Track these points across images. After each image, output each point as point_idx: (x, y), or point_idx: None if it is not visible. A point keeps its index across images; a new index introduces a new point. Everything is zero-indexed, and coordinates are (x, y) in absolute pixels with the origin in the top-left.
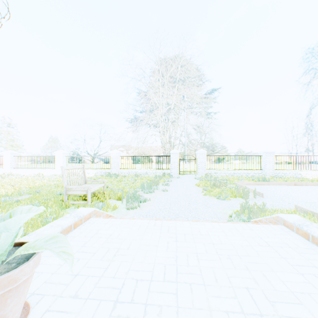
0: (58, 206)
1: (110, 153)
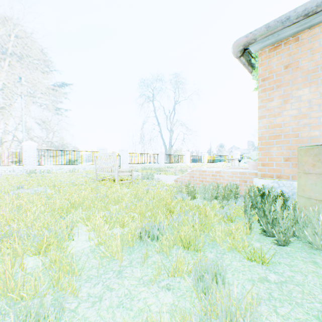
0: (127, 183)
1: (23, 144)
